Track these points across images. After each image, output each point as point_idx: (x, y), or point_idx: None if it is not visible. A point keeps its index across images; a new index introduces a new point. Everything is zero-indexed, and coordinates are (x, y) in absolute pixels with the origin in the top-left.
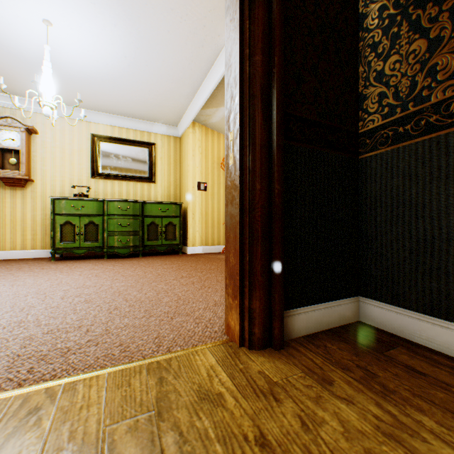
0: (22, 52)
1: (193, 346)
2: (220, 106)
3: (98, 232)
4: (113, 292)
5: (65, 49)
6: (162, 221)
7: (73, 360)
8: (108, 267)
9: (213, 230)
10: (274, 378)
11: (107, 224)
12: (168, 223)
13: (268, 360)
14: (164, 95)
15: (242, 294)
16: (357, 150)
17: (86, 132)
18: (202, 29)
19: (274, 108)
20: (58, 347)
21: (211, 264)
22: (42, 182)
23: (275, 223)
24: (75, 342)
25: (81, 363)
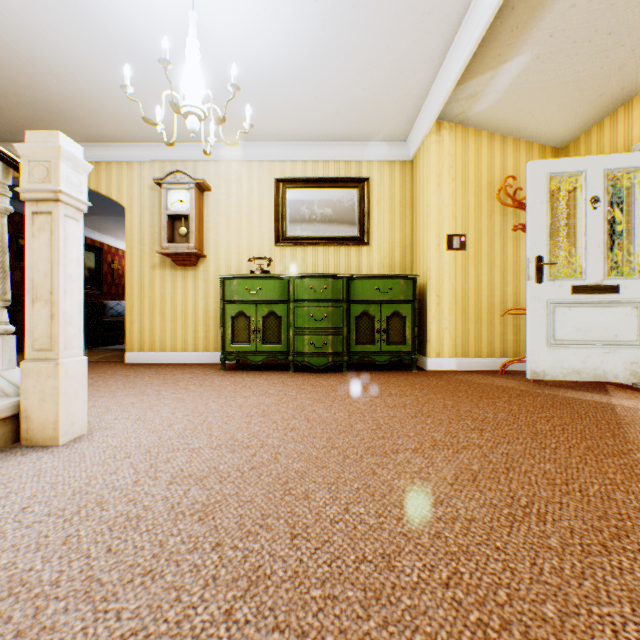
0: (176, 59)
1: None
2: (504, 60)
3: (281, 328)
4: (271, 480)
5: (225, 25)
6: (381, 310)
7: None
8: (289, 393)
9: (479, 326)
10: None
11: (293, 316)
12: (391, 313)
13: None
14: (385, 73)
15: None
16: None
17: (268, 177)
18: None
19: None
20: None
21: (491, 406)
22: (216, 258)
23: None
24: None
25: None
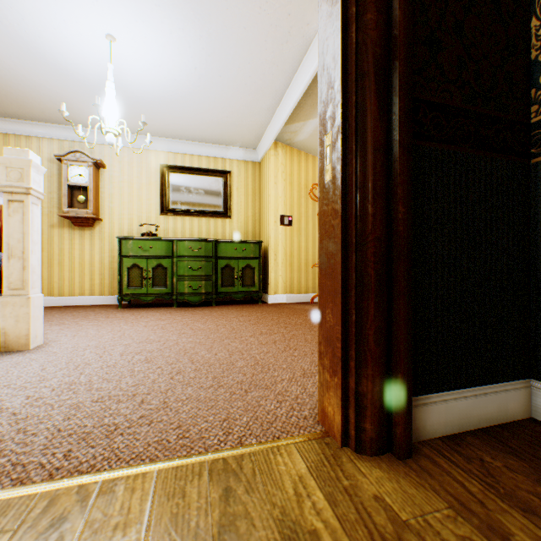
0: (87, 77)
1: (273, 439)
2: (309, 118)
3: (167, 276)
4: (178, 350)
5: (130, 67)
6: (238, 264)
7: (118, 445)
8: (177, 318)
9: (300, 274)
10: (402, 513)
11: (176, 267)
12: (245, 265)
13: (388, 475)
14: (241, 111)
15: (345, 369)
16: (527, 150)
17: (155, 162)
18: (286, 19)
19: (395, 89)
20: (105, 423)
21: (297, 318)
22: (110, 221)
23: (397, 265)
24: (125, 417)
25: (128, 450)
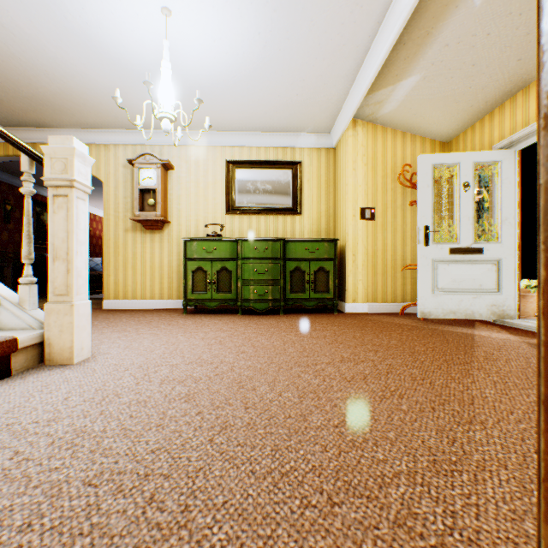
0: (149, 69)
1: None
2: (400, 79)
3: (231, 280)
4: (230, 381)
5: (189, 47)
6: (310, 266)
7: None
8: (238, 329)
9: (385, 278)
10: None
11: (241, 270)
12: (317, 268)
13: None
14: (313, 84)
15: None
16: None
17: (221, 159)
18: None
19: None
20: None
21: (387, 336)
22: (178, 223)
23: None
24: (109, 543)
25: None
